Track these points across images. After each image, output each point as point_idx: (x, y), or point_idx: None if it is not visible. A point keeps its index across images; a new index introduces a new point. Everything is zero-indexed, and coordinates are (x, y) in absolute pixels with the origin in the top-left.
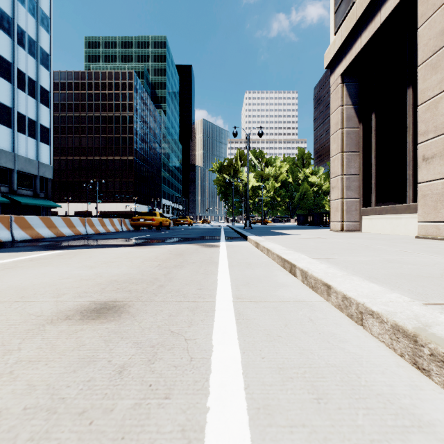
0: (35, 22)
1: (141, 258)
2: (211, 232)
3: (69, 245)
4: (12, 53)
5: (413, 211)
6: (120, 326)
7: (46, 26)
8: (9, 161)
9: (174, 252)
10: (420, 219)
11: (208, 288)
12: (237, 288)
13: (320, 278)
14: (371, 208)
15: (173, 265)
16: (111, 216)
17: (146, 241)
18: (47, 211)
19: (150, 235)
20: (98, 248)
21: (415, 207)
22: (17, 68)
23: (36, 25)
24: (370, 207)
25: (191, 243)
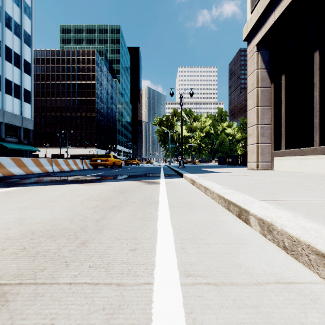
0: (20, 10)
1: (83, 196)
2: (153, 170)
3: (28, 182)
4: (1, 34)
5: (319, 153)
6: None
7: (28, 14)
8: None
9: (118, 189)
10: None
11: (144, 247)
12: (183, 249)
13: (304, 240)
14: (281, 151)
15: (112, 206)
16: (78, 158)
17: (98, 178)
18: (29, 154)
19: (103, 173)
20: (52, 184)
21: (321, 149)
22: (5, 45)
23: (20, 13)
24: (281, 150)
25: (135, 180)
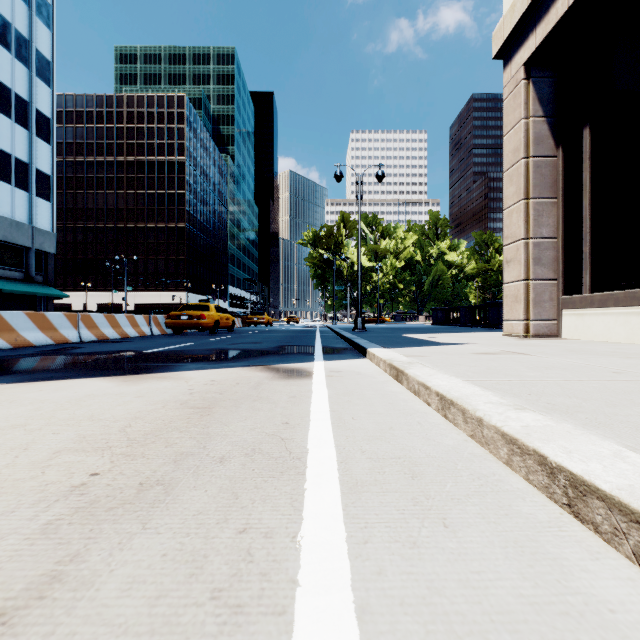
0: (27, 10)
1: (78, 429)
2: (299, 337)
3: None
4: None
5: None
6: None
7: (46, 18)
8: None
9: (198, 396)
10: None
11: None
12: None
13: None
14: (582, 296)
15: (139, 481)
16: (150, 312)
17: (166, 360)
18: (47, 303)
19: (189, 344)
20: (36, 380)
21: None
22: None
23: (29, 14)
24: (580, 293)
25: (254, 365)
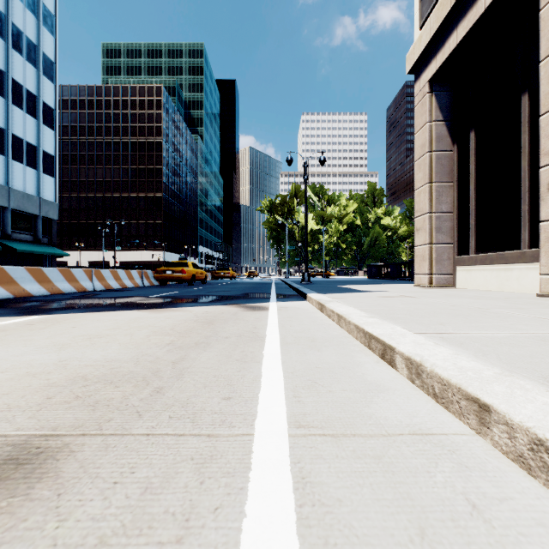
0: (36, 21)
1: (149, 329)
2: (258, 287)
3: (57, 307)
4: (6, 60)
5: (529, 260)
6: (3, 539)
7: (50, 26)
8: (1, 197)
9: (202, 318)
10: (543, 271)
11: (243, 395)
12: (296, 397)
13: (455, 383)
14: (469, 256)
15: (194, 342)
16: (134, 267)
17: (168, 301)
18: (51, 260)
19: (177, 292)
20: (96, 311)
21: (532, 254)
22: (12, 78)
23: (37, 24)
24: (468, 254)
25: (230, 304)
